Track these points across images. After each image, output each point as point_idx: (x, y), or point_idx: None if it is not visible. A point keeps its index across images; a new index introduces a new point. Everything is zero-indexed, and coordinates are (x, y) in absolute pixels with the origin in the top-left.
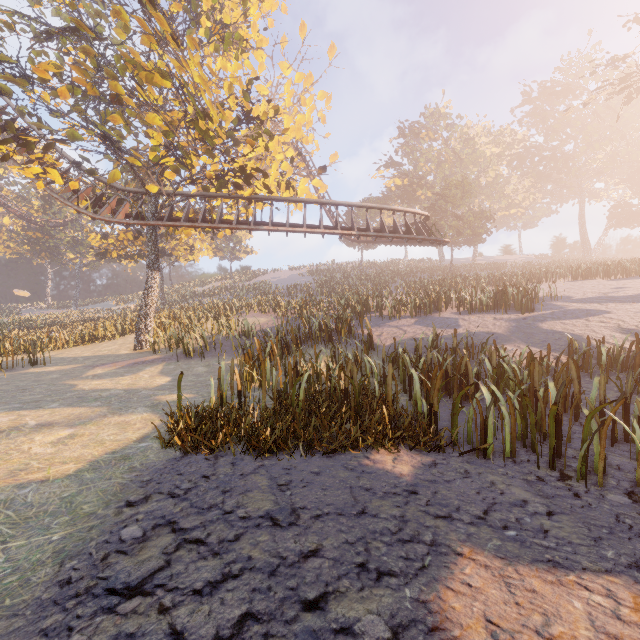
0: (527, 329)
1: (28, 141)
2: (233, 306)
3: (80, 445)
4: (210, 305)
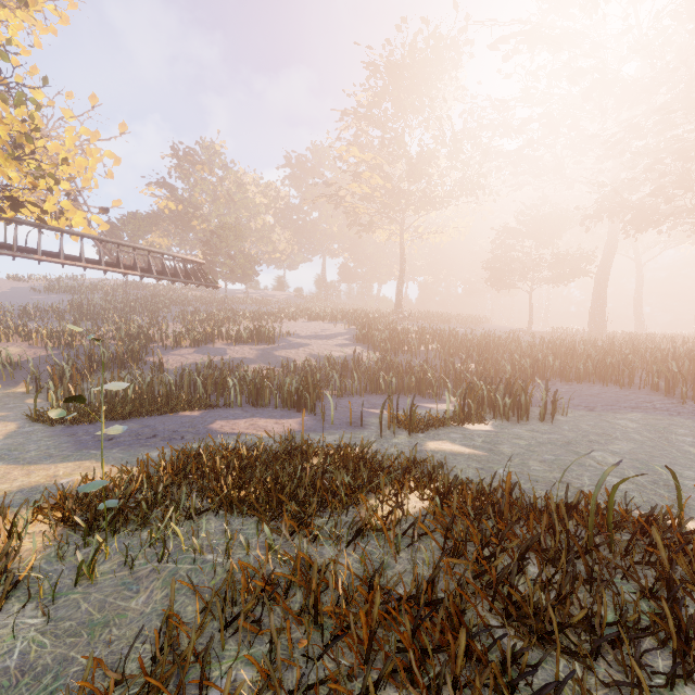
0: (267, 355)
1: None
2: None
3: None
4: None
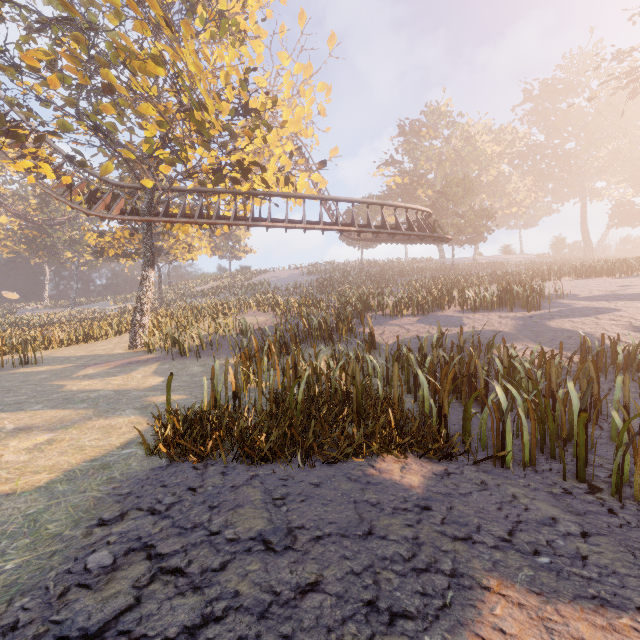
0: (535, 327)
1: (19, 134)
2: (231, 305)
3: (57, 452)
4: (208, 304)
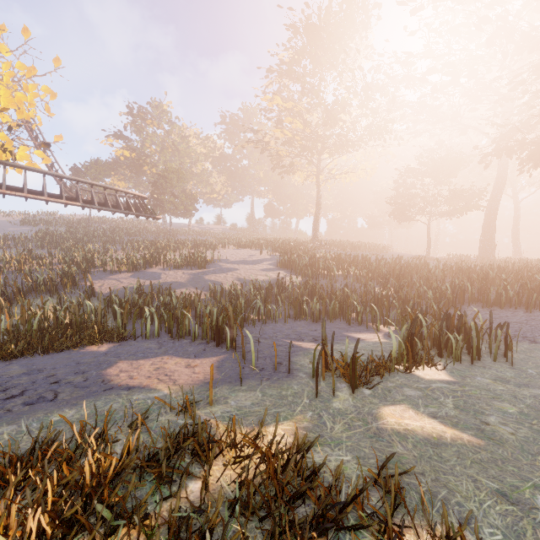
0: (197, 279)
1: None
2: None
3: None
4: None
